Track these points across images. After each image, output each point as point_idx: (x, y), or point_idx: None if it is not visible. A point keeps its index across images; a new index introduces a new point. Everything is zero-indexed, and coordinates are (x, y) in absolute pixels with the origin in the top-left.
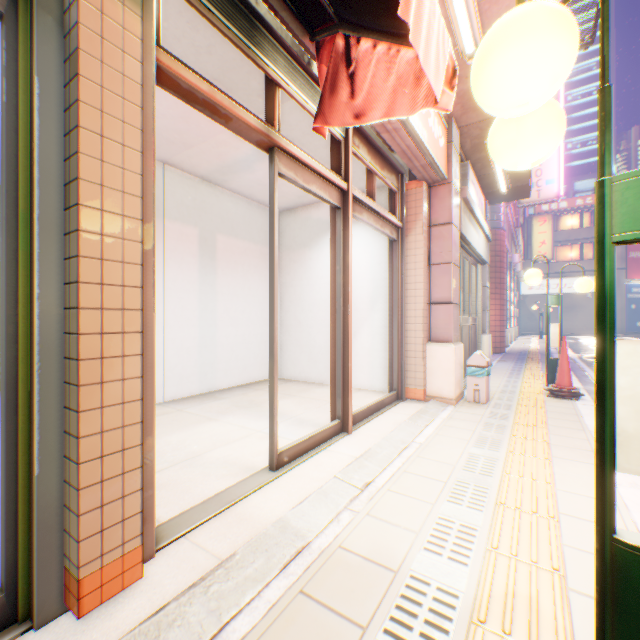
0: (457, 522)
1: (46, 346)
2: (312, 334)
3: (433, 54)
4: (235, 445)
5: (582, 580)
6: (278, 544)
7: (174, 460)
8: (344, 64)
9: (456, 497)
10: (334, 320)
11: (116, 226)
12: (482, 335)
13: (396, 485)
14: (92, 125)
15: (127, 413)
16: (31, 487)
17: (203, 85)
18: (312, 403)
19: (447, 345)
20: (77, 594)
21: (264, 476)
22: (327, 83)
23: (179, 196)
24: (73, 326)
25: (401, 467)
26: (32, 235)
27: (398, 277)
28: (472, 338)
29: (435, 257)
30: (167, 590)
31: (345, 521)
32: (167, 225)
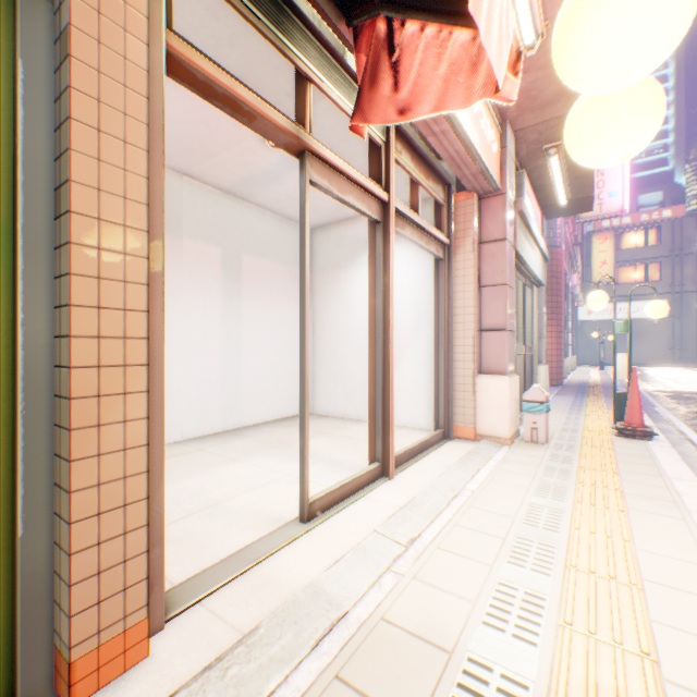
0: (521, 589)
1: (32, 382)
2: (348, 365)
3: (495, 30)
4: (261, 491)
5: (679, 668)
6: (309, 615)
7: (192, 508)
8: (386, 52)
9: (518, 557)
10: (373, 349)
11: (116, 238)
12: (538, 366)
13: (446, 541)
14: (87, 117)
15: (130, 461)
16: (15, 550)
17: (222, 77)
18: (348, 442)
19: (501, 377)
20: (68, 680)
21: (293, 529)
22: (366, 74)
23: (200, 211)
24: (64, 358)
25: (451, 519)
26: (16, 249)
27: (445, 301)
28: (527, 369)
29: (487, 278)
30: (177, 672)
31: (388, 586)
32: (187, 244)
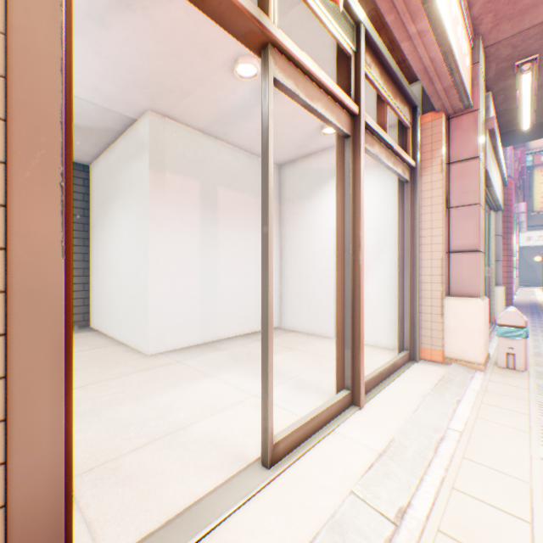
0: None
1: None
2: (311, 285)
3: None
4: (225, 415)
5: None
6: None
7: (154, 433)
8: None
9: None
10: (341, 271)
11: None
12: (495, 287)
13: (449, 520)
14: None
15: None
16: None
17: None
18: (313, 360)
19: (472, 300)
20: None
21: (254, 477)
22: None
23: (181, 149)
24: None
25: (445, 478)
26: None
27: (410, 223)
28: (485, 291)
29: (456, 198)
30: None
31: None
32: (169, 178)
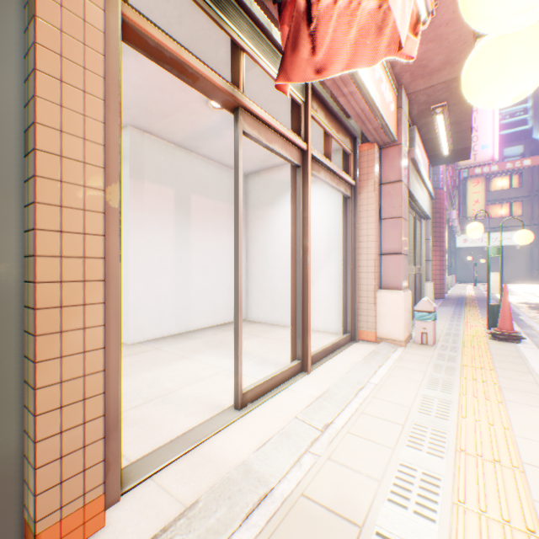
0: (419, 470)
1: (5, 294)
2: (274, 281)
3: None
4: (204, 383)
5: None
6: (241, 490)
7: (148, 397)
8: (305, 23)
9: (415, 442)
10: (294, 269)
11: (76, 173)
12: (425, 283)
13: (355, 427)
14: (50, 69)
15: (88, 362)
16: None
17: (170, 43)
18: (274, 343)
19: (397, 292)
20: None
21: (229, 415)
22: (289, 41)
23: (158, 161)
24: (31, 274)
25: (358, 408)
26: None
27: (351, 230)
28: (417, 285)
29: (385, 212)
30: None
31: (307, 465)
32: (147, 186)
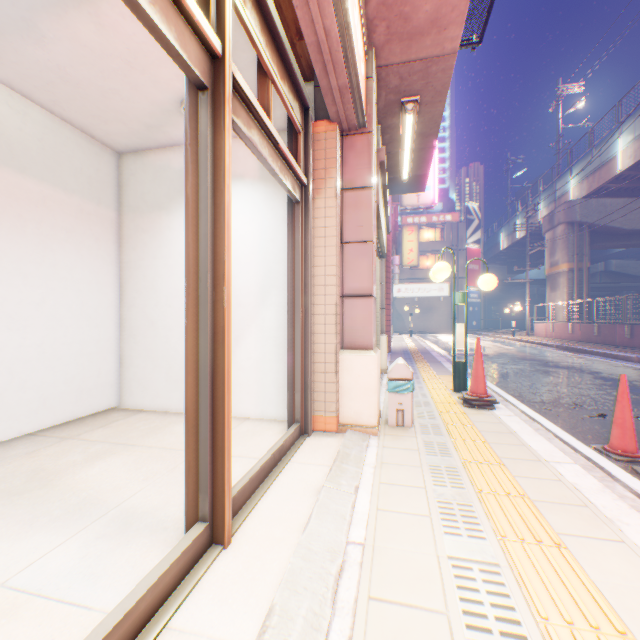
0: None
1: None
2: (172, 340)
3: None
4: None
5: None
6: None
7: None
8: None
9: None
10: (195, 318)
11: None
12: (381, 336)
13: None
14: None
15: None
16: None
17: None
18: (163, 460)
19: (367, 353)
20: None
21: None
22: None
23: None
24: None
25: None
26: None
27: (302, 256)
28: None
29: (351, 232)
30: None
31: None
32: None
